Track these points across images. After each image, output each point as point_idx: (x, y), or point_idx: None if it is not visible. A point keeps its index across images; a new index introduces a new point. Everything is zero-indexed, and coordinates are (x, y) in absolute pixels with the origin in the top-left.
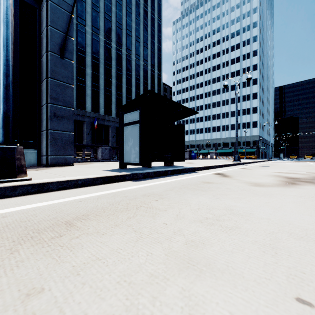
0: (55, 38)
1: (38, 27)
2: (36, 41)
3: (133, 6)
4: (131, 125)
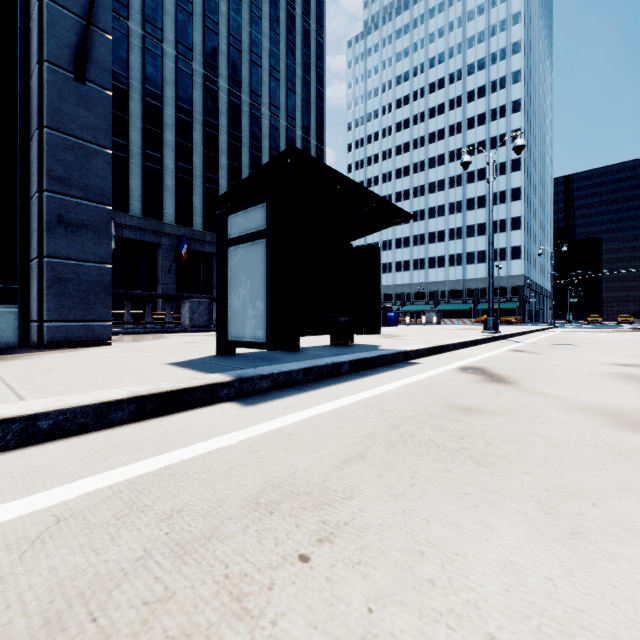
0: (62, 31)
1: (22, 4)
2: (15, 39)
3: (264, 4)
4: (245, 244)
